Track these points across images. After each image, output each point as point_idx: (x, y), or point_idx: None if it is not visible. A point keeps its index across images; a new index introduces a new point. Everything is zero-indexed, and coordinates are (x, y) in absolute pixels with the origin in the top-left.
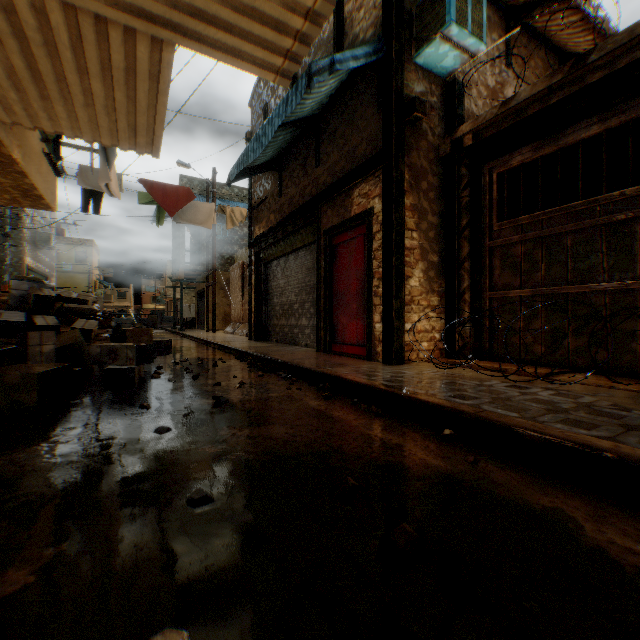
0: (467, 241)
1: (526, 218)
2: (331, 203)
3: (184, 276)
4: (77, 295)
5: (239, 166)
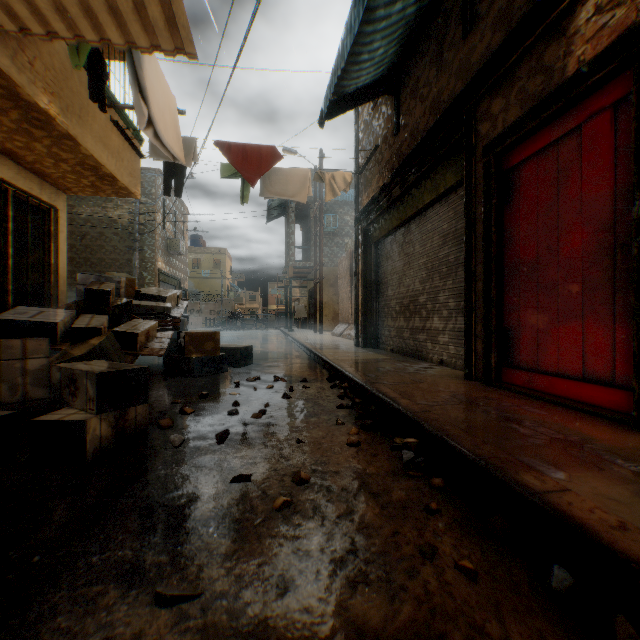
0: None
1: None
2: (502, 84)
3: (295, 275)
4: (157, 291)
5: (332, 83)
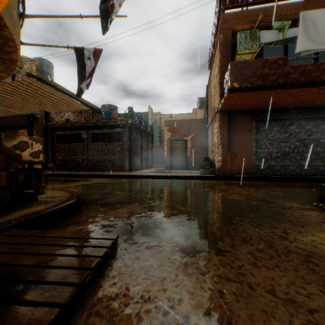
0: (51, 146)
1: (61, 144)
2: (11, 130)
3: None
4: None
5: None
